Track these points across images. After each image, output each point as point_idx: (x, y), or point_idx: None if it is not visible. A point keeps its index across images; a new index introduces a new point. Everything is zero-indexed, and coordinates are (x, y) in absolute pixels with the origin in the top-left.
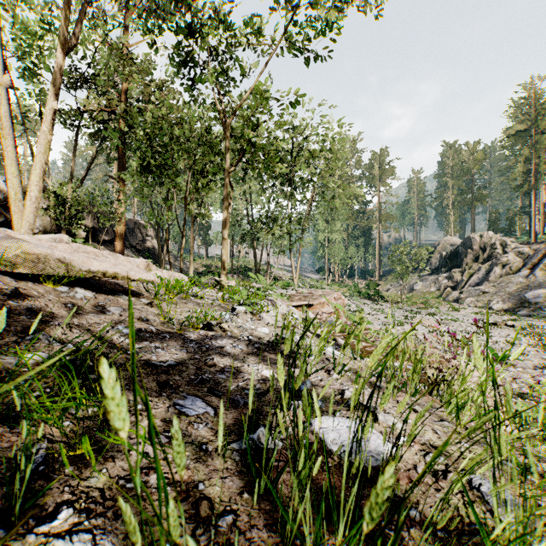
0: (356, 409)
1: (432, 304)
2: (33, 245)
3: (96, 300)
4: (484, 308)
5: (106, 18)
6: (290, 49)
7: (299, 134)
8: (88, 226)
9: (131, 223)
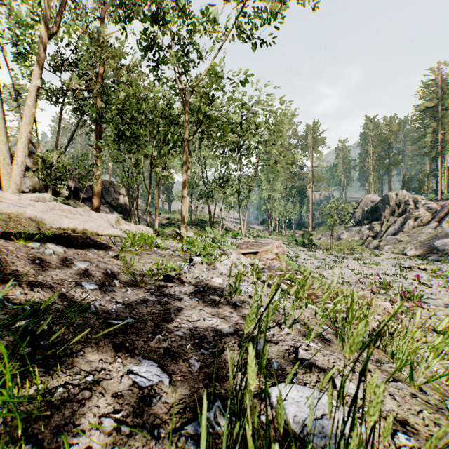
0: (312, 372)
1: (357, 250)
2: (6, 205)
3: (65, 255)
4: (399, 254)
5: (85, 12)
6: (239, 36)
7: (246, 109)
8: (70, 186)
9: (107, 184)
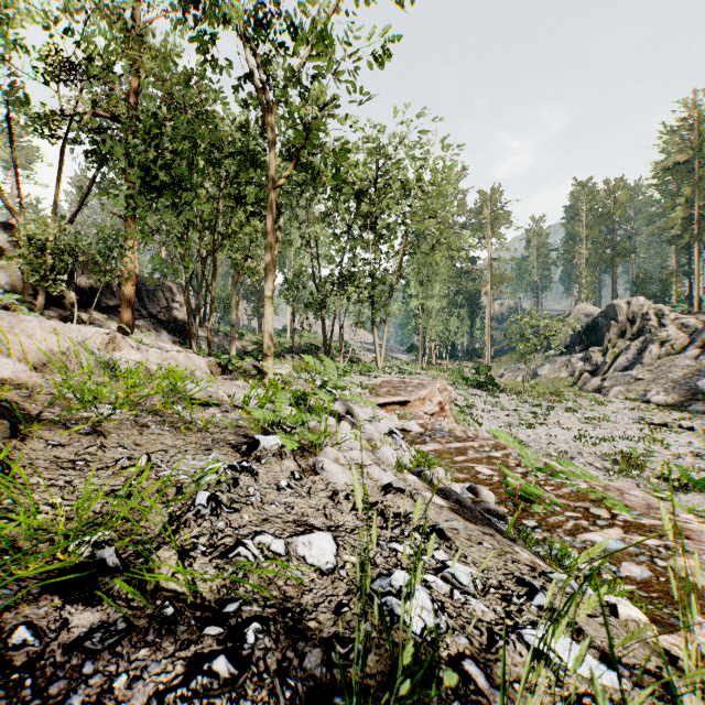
0: None
1: (566, 395)
2: None
3: None
4: (638, 401)
5: None
6: None
7: (385, 156)
8: (83, 286)
9: (151, 284)
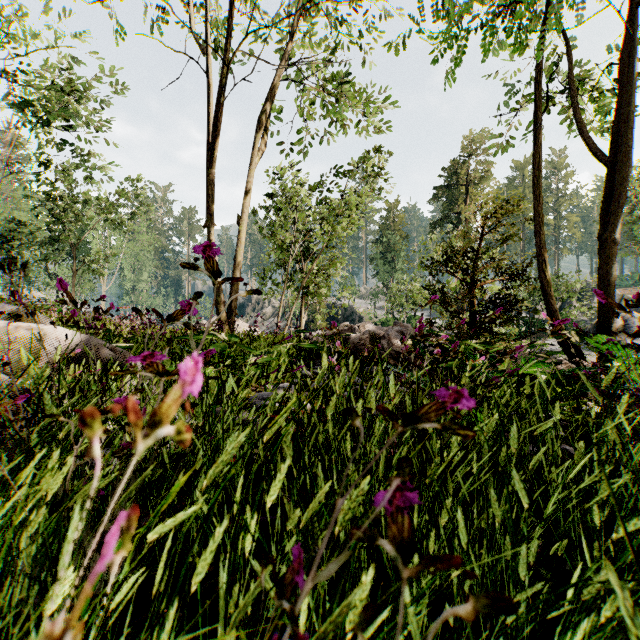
0: None
1: None
2: None
3: None
4: None
5: None
6: None
7: None
8: None
9: None
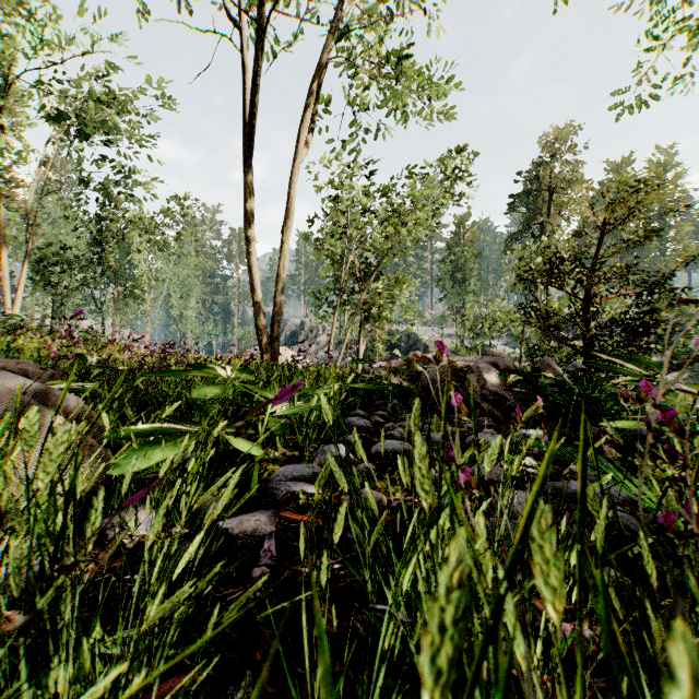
0: None
1: None
2: None
3: None
4: None
5: None
6: None
7: None
8: None
9: None
